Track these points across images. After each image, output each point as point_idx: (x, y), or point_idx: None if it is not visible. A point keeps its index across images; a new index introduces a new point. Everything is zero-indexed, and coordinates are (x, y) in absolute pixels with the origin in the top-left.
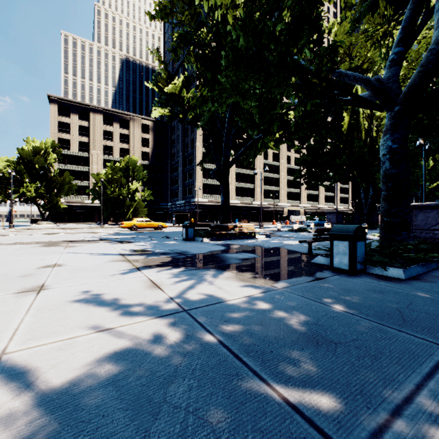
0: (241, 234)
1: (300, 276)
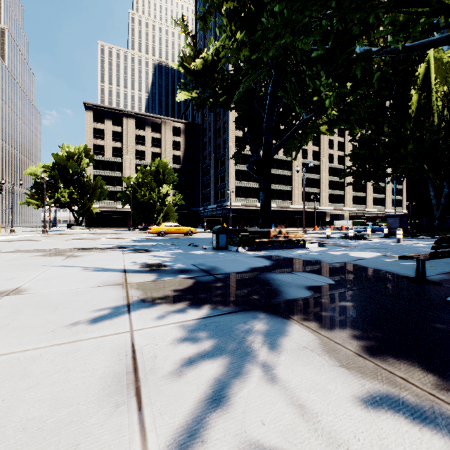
0: (286, 242)
1: None
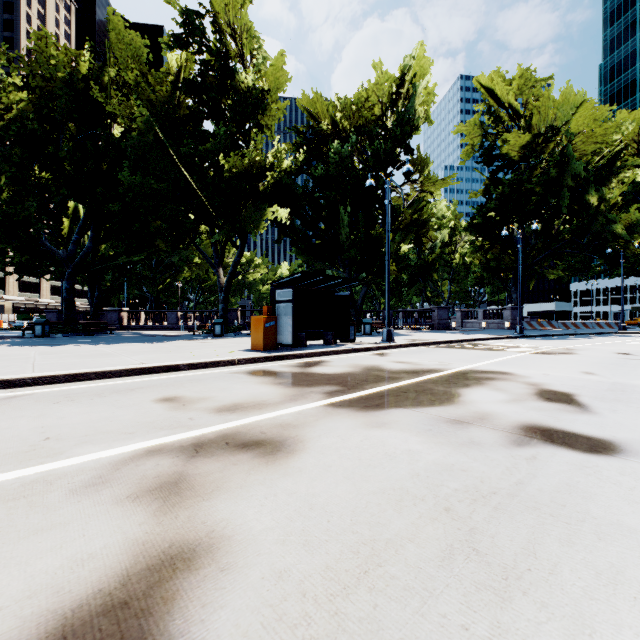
0: None
1: (20, 338)
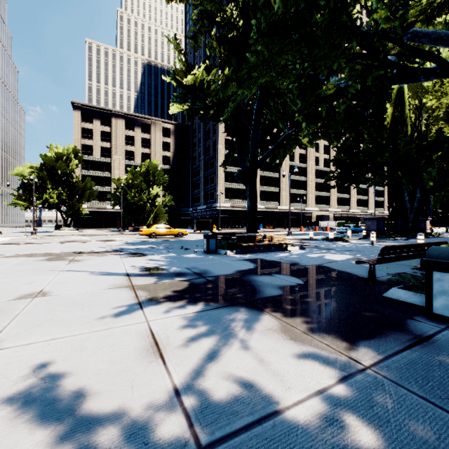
0: (271, 245)
1: (385, 329)
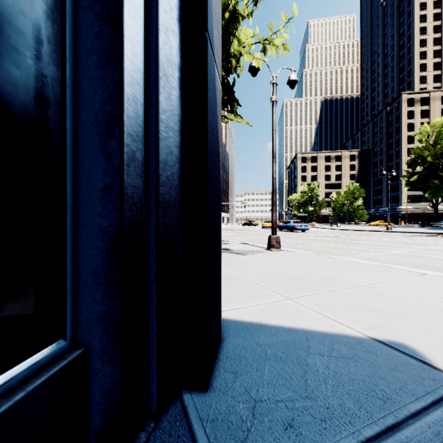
0: None
1: None
